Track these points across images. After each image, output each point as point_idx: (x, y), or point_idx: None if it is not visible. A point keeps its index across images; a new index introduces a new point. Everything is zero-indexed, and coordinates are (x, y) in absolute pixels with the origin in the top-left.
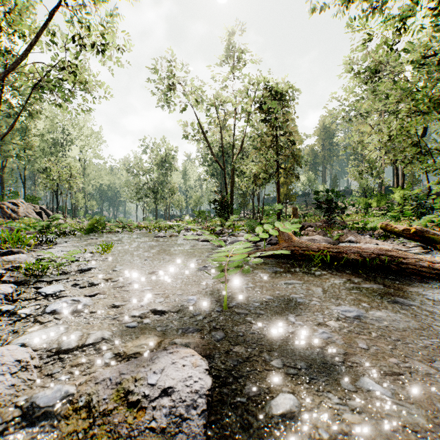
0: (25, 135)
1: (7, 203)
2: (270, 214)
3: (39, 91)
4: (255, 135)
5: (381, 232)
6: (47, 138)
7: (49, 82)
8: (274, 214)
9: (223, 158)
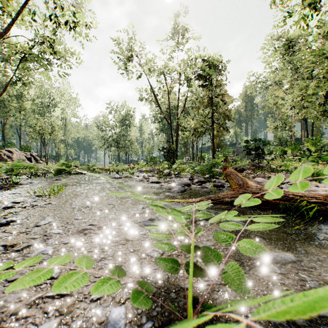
0: (21, 100)
1: (4, 150)
2: (218, 157)
3: (27, 64)
4: (194, 98)
5: (312, 174)
6: (37, 102)
7: (33, 55)
8: (222, 157)
9: (170, 115)
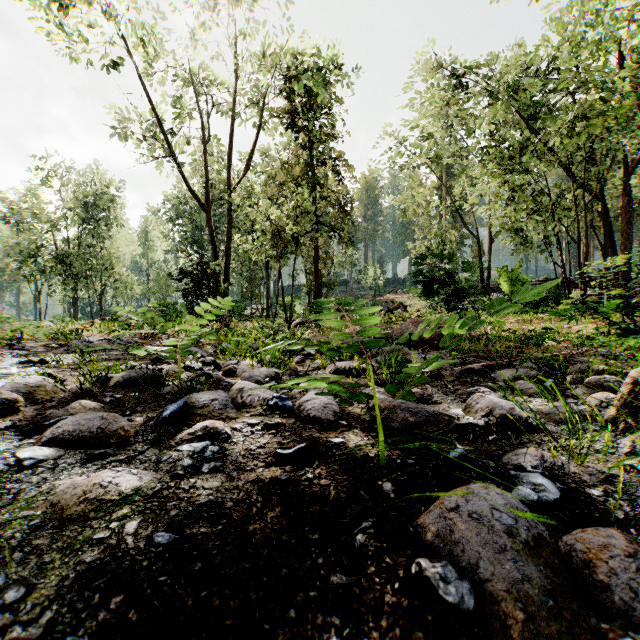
0: None
1: None
2: None
3: None
4: (271, 171)
5: None
6: None
7: None
8: None
9: (208, 189)
